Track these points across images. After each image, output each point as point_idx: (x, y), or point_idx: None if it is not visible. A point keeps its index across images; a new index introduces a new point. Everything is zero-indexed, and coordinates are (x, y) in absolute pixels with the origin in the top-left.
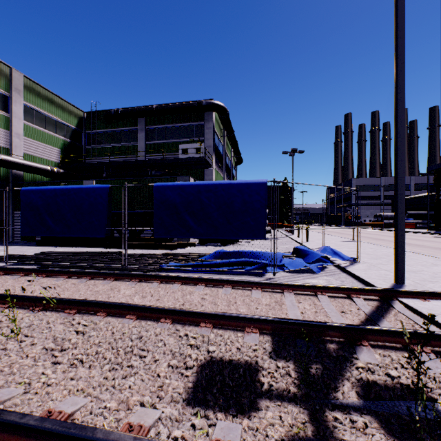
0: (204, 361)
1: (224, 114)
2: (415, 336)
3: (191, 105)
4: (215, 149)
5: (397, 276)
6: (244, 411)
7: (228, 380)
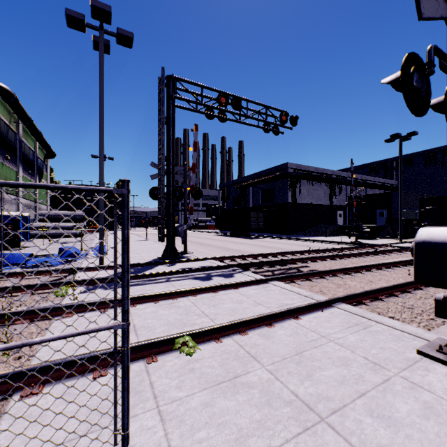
0: None
1: (8, 97)
2: (30, 287)
3: None
4: None
5: (99, 260)
6: None
7: None
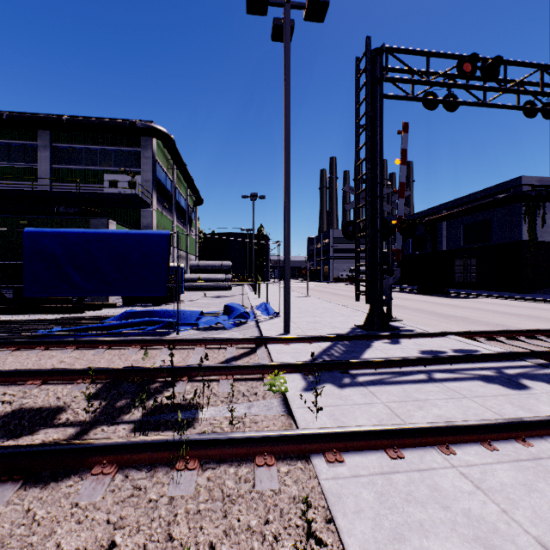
0: (9, 411)
1: (168, 142)
2: (229, 369)
3: (120, 124)
4: (157, 185)
5: (284, 326)
6: (17, 437)
7: (24, 422)
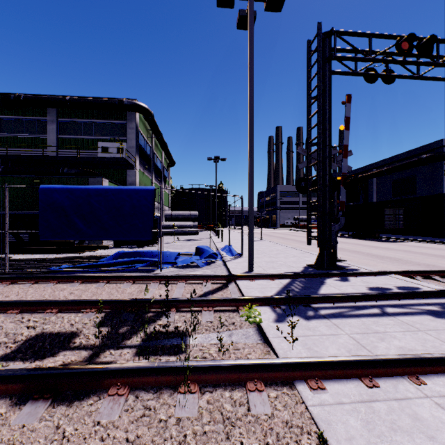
0: (34, 335)
1: (148, 115)
2: (209, 301)
3: (111, 102)
4: (140, 150)
5: (249, 265)
6: (42, 358)
7: (46, 345)
